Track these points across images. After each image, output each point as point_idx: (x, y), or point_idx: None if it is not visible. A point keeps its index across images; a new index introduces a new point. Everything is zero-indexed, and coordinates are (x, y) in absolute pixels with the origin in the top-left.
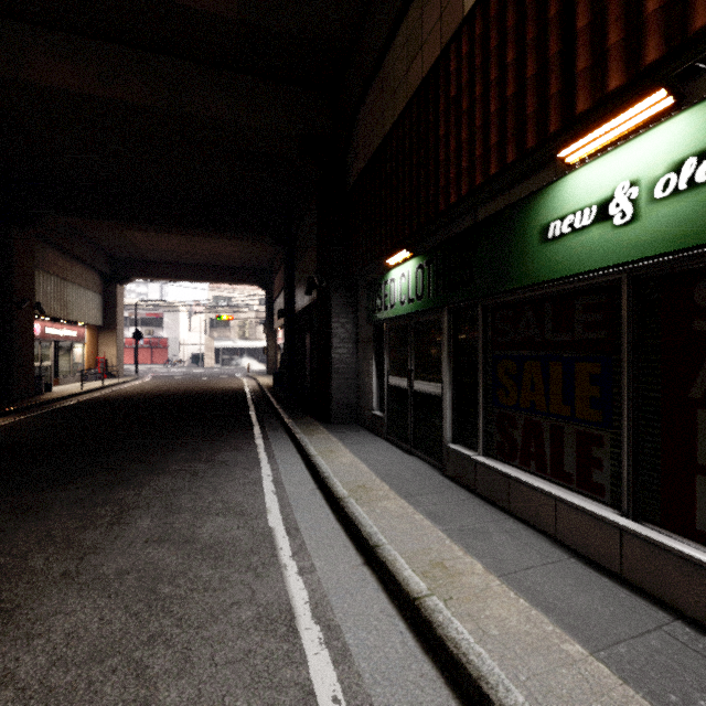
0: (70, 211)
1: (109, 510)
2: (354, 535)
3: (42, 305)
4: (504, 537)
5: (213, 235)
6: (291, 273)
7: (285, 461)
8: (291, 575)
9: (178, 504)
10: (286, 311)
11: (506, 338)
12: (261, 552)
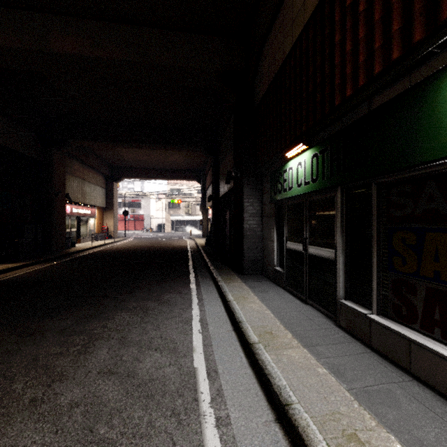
0: (84, 137)
1: (82, 339)
2: (265, 384)
3: (71, 195)
4: (414, 406)
5: (167, 148)
6: (217, 170)
7: (209, 303)
8: (209, 426)
9: (129, 337)
10: (213, 196)
11: (404, 211)
12: (185, 394)
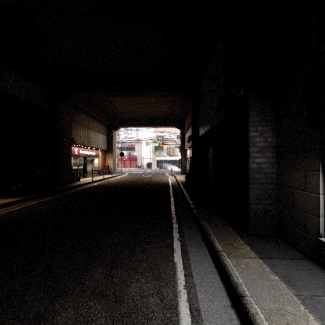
0: (83, 89)
1: None
2: None
3: (78, 139)
4: None
5: (151, 95)
6: (197, 112)
7: None
8: None
9: None
10: (193, 136)
11: None
12: None
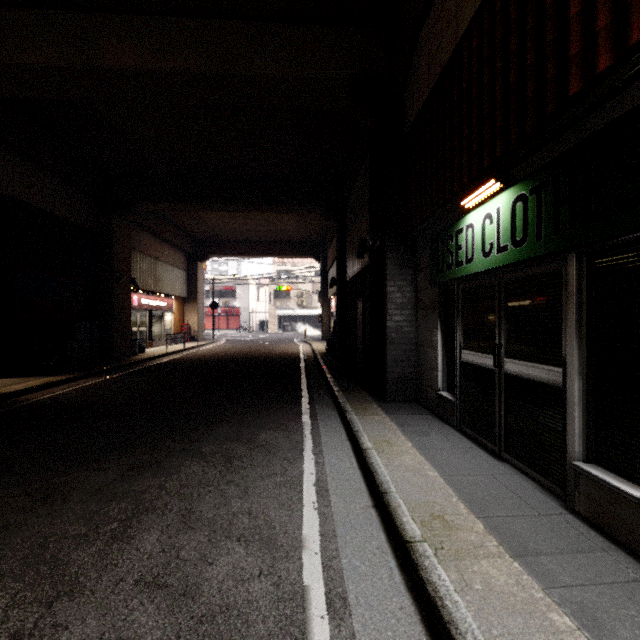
0: (154, 198)
1: (123, 509)
2: None
3: (139, 280)
4: None
5: (271, 210)
6: (343, 241)
7: (332, 451)
8: None
9: (197, 511)
10: (338, 279)
11: None
12: None
